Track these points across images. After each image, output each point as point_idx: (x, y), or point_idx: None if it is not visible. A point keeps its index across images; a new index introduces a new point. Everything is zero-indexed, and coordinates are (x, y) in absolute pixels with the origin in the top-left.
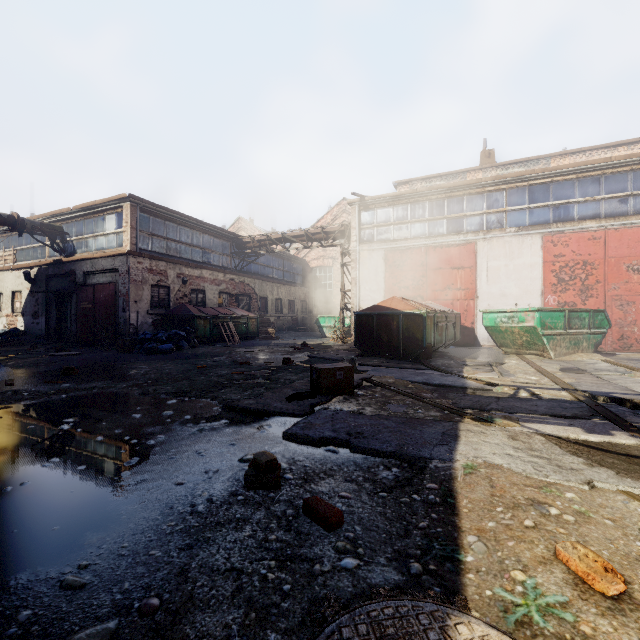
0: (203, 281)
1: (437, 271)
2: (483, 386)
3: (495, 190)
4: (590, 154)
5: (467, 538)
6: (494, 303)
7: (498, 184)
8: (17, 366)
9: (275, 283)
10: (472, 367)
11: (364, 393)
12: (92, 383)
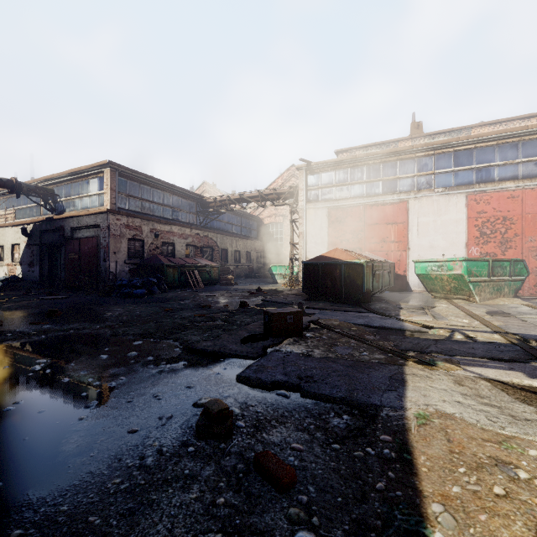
0: (172, 235)
1: (374, 226)
2: (420, 328)
3: (424, 155)
4: (506, 125)
5: (431, 506)
6: (424, 254)
7: (427, 150)
8: (10, 308)
9: (234, 237)
10: (407, 310)
11: (312, 335)
12: (70, 324)
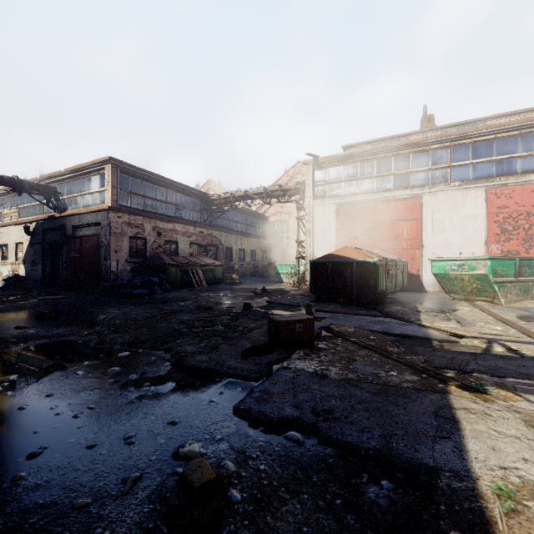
0: (176, 233)
1: (385, 223)
2: (448, 337)
3: (440, 147)
4: (525, 116)
5: None
6: (439, 252)
7: (443, 142)
8: (3, 310)
9: (239, 235)
10: (426, 314)
11: (325, 346)
12: (56, 330)
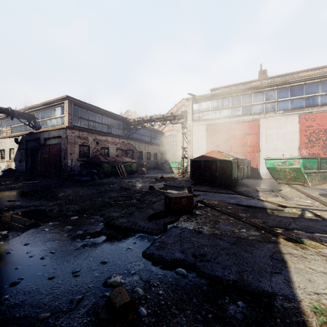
0: (107, 143)
1: (236, 136)
2: (277, 207)
3: (270, 89)
4: (323, 70)
5: None
6: (270, 154)
7: (272, 86)
8: (1, 190)
9: (146, 144)
10: (262, 192)
11: (200, 213)
12: (33, 202)
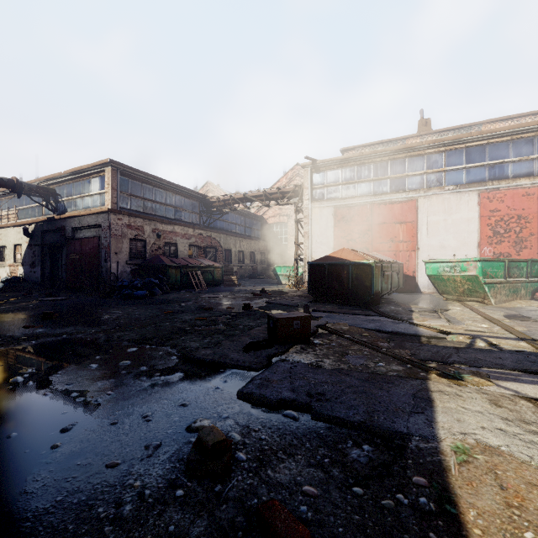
0: (175, 235)
1: (381, 225)
2: (436, 334)
3: (434, 152)
4: (518, 121)
5: None
6: (434, 254)
7: (437, 147)
8: (7, 310)
9: (238, 237)
10: (419, 313)
11: (321, 342)
12: (64, 328)
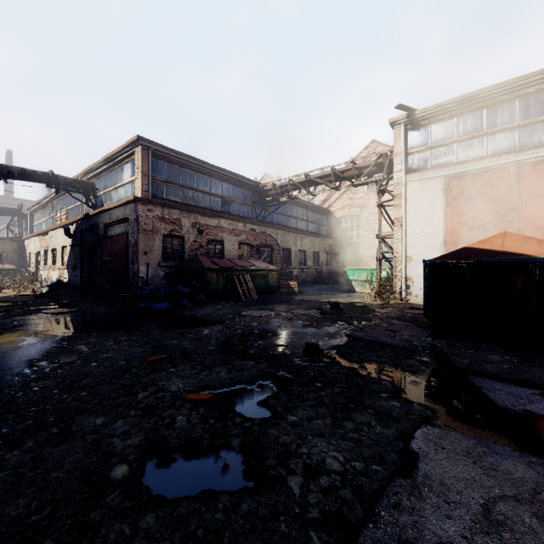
0: (221, 231)
1: (539, 199)
2: None
3: None
4: None
5: None
6: None
7: None
8: None
9: (298, 234)
10: None
11: None
12: None
